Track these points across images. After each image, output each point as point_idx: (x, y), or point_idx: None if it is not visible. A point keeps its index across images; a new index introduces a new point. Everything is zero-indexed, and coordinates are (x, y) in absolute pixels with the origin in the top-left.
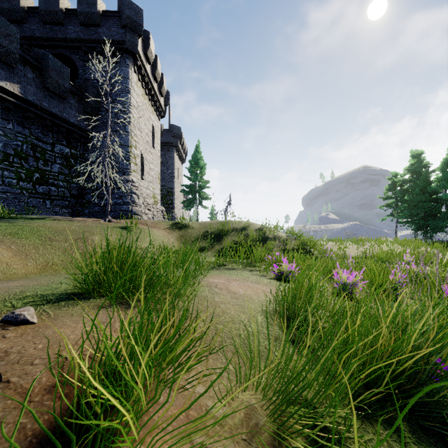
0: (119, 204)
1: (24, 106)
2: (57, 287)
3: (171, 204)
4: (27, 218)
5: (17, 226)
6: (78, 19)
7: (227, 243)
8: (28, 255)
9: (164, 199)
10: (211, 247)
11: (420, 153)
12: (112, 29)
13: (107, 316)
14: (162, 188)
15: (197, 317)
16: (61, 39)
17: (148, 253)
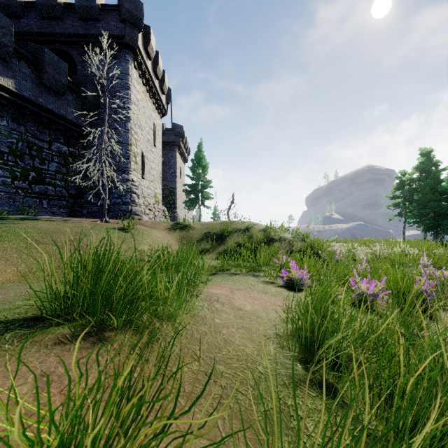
0: (118, 204)
1: (19, 101)
2: (19, 305)
3: (174, 204)
4: (18, 218)
5: (2, 227)
6: (77, 14)
7: (230, 245)
8: (9, 260)
9: (166, 199)
10: (213, 249)
11: (429, 151)
12: (111, 23)
13: (59, 361)
14: (164, 188)
15: (180, 386)
16: (60, 34)
17: (146, 256)
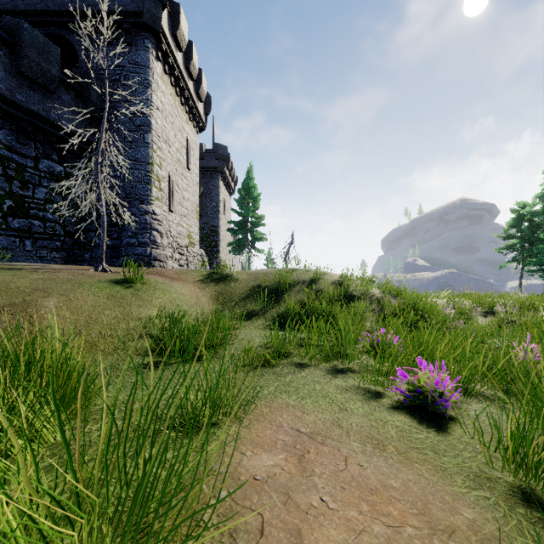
0: (132, 245)
1: None
2: None
3: (216, 247)
4: None
5: None
6: None
7: (289, 306)
8: None
9: (207, 241)
10: (263, 311)
11: None
12: None
13: None
14: (203, 226)
15: None
16: (54, 12)
17: (152, 327)
